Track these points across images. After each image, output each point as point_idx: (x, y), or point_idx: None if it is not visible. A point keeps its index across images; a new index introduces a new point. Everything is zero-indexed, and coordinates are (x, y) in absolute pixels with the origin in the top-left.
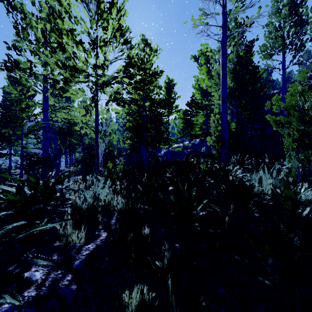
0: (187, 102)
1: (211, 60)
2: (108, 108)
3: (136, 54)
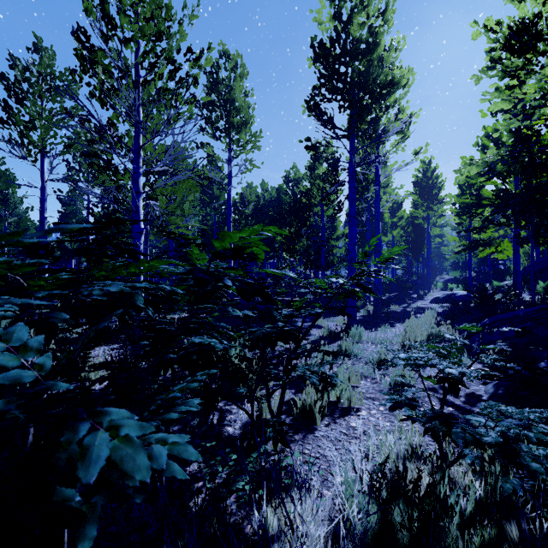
0: None
1: None
2: None
3: None
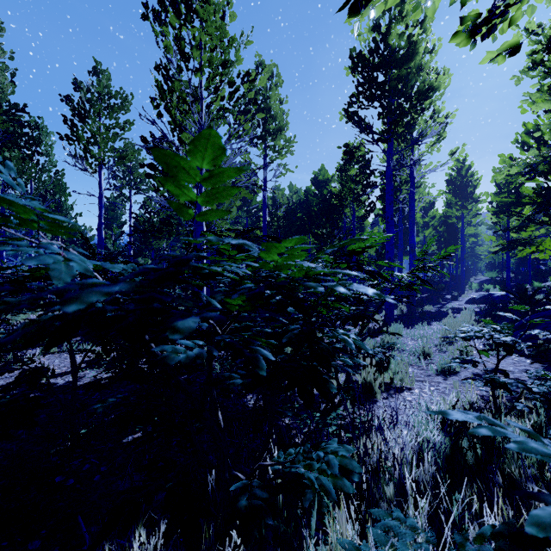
0: None
1: None
2: None
3: None
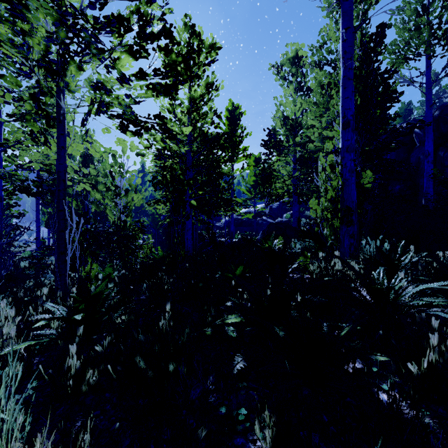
0: (263, 140)
1: (307, 64)
2: (86, 131)
3: (161, 16)
